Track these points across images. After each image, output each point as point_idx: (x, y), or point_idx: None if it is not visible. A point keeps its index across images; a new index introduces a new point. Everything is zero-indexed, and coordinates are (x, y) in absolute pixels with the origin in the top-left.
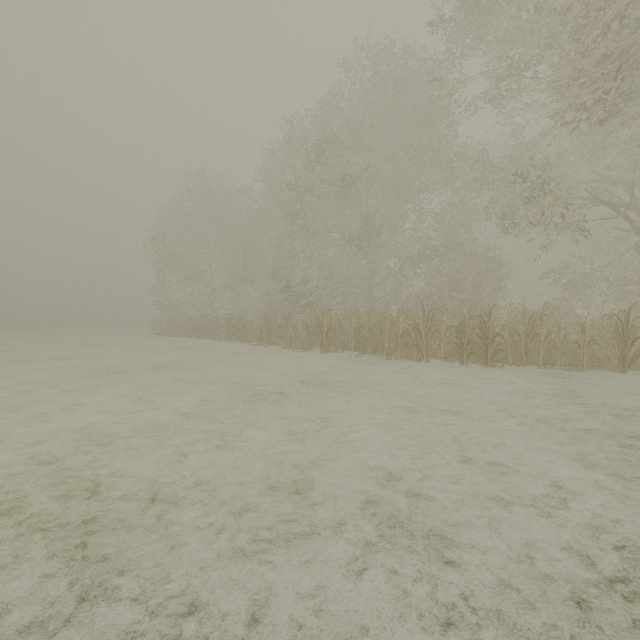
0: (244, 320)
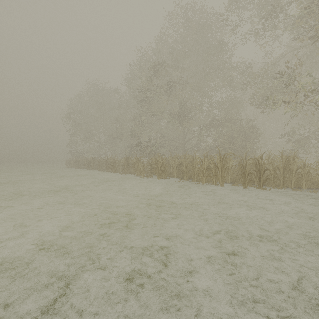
0: (115, 160)
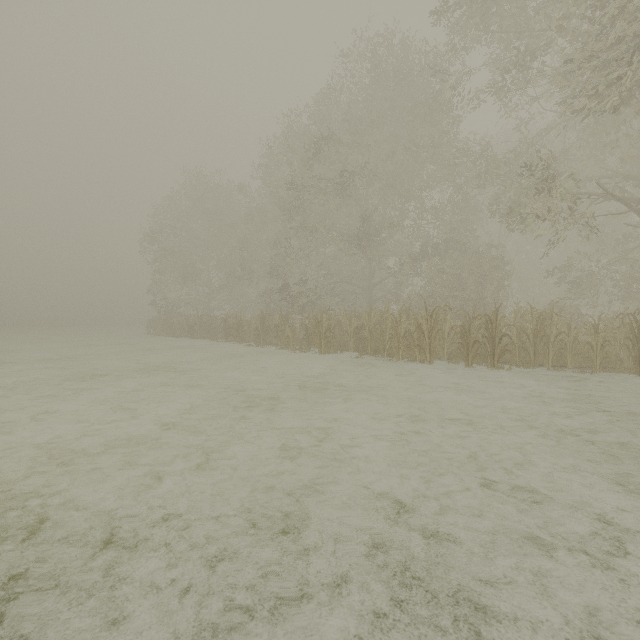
0: (241, 320)
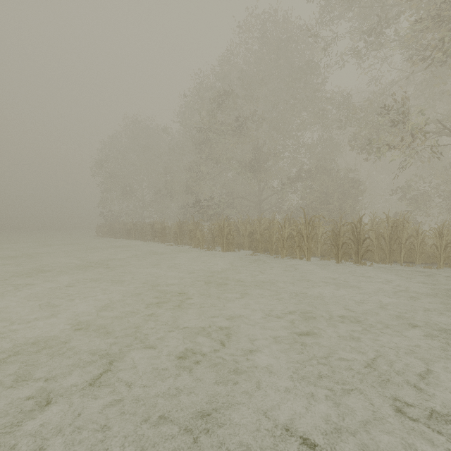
0: (164, 226)
